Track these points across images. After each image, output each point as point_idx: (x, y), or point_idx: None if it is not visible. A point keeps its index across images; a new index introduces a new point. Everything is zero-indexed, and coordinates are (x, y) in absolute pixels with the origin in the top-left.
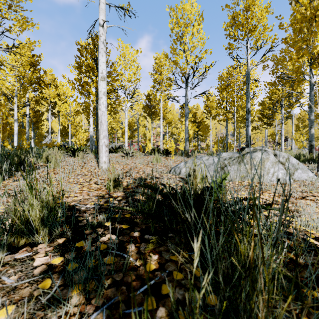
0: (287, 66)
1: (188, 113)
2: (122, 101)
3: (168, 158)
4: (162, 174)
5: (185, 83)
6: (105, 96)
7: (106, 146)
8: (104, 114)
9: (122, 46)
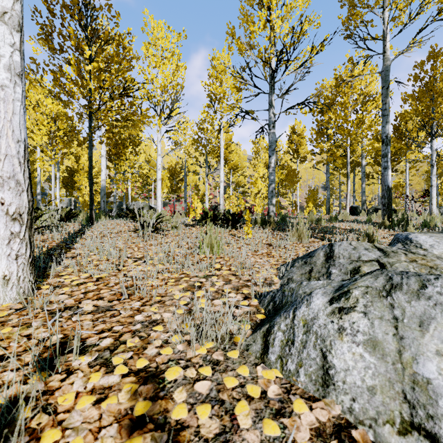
0: (441, 65)
1: (275, 141)
2: (145, 117)
3: (240, 239)
4: (228, 383)
5: (269, 84)
6: (13, 30)
7: (15, 217)
8: (3, 96)
9: (152, 25)
